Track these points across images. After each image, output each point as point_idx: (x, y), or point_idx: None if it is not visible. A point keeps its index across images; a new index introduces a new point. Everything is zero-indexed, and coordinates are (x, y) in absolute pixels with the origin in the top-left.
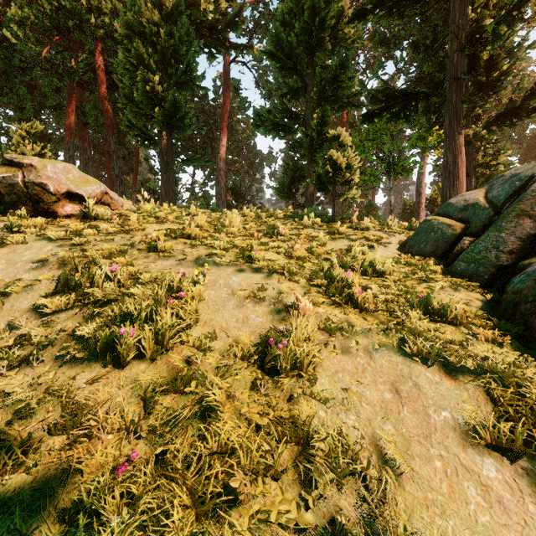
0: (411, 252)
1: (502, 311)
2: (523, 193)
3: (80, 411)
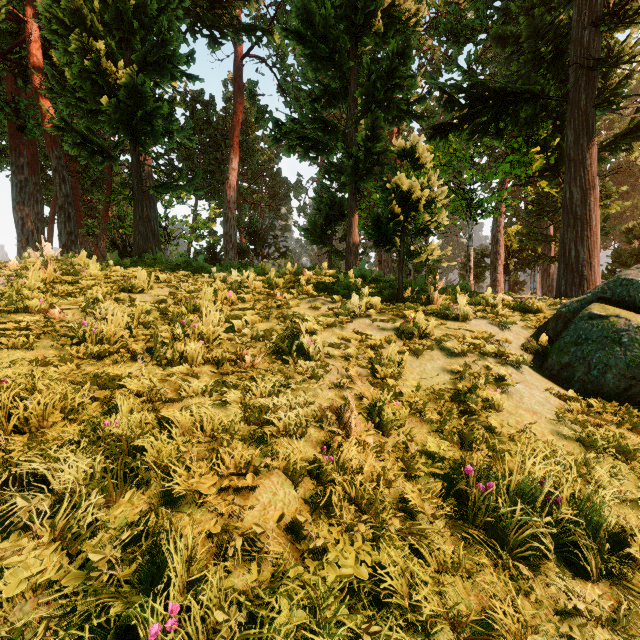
0: (569, 381)
1: None
2: None
3: None
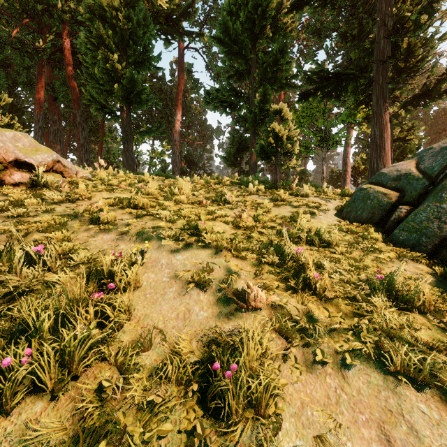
0: (349, 218)
1: None
2: None
3: None
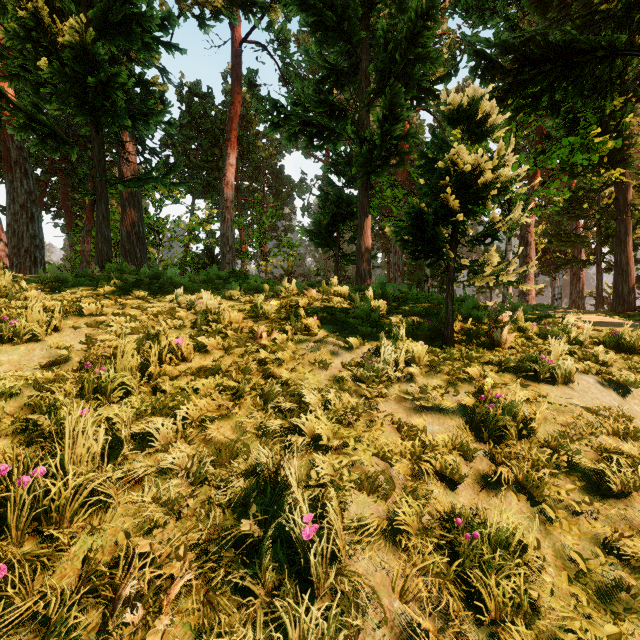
0: None
1: None
2: None
3: None
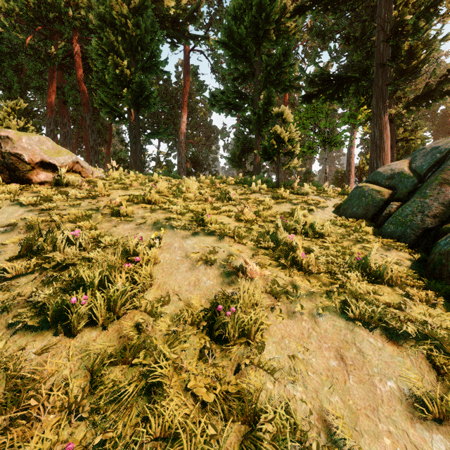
0: (345, 214)
1: (430, 271)
2: (444, 164)
3: (25, 386)
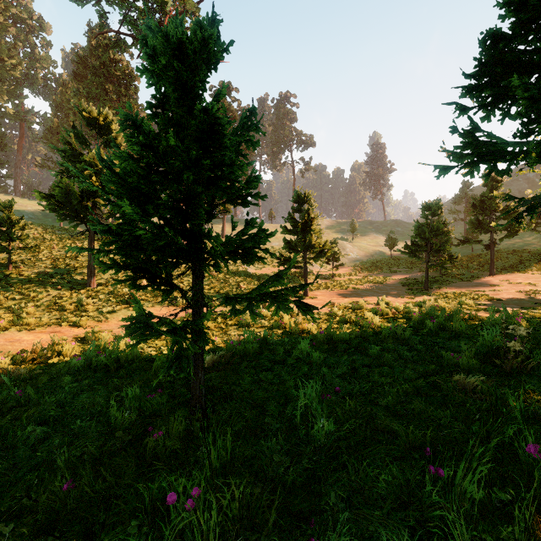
0: None
1: None
2: None
3: None
